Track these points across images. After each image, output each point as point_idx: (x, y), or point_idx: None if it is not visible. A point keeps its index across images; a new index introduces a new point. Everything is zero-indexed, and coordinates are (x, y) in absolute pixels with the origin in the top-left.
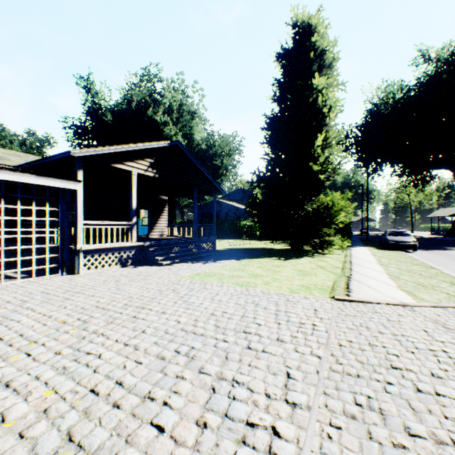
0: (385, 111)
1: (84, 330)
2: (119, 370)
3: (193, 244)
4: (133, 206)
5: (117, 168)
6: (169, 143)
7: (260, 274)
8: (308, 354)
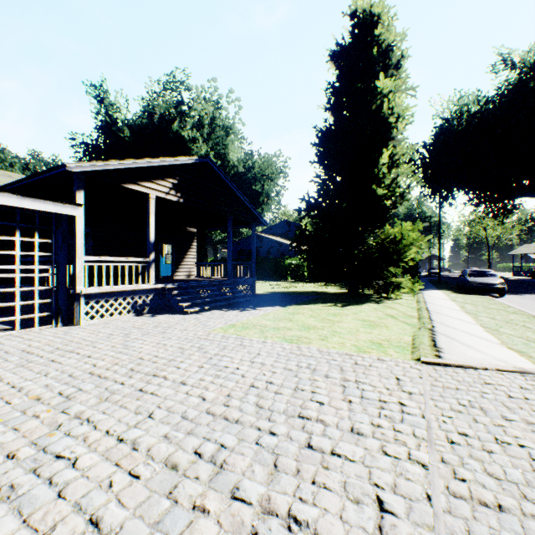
0: (459, 127)
1: (63, 413)
2: (100, 493)
3: (227, 286)
4: (150, 238)
5: (130, 190)
6: (197, 160)
7: (314, 326)
8: (405, 459)
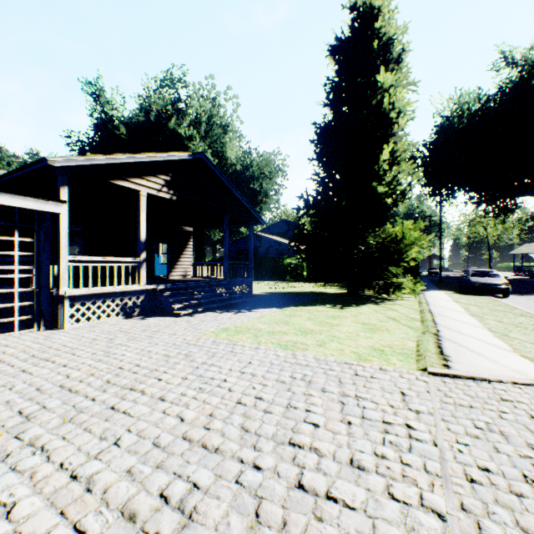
0: (460, 125)
1: (16, 439)
2: None
3: (223, 287)
4: (141, 237)
5: (119, 187)
6: (191, 156)
7: (311, 330)
8: (417, 506)
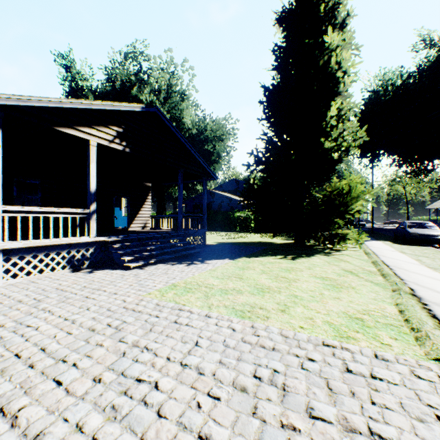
0: (387, 97)
1: None
2: None
3: (177, 238)
4: (91, 188)
5: (66, 135)
6: (144, 108)
7: (268, 287)
8: None
